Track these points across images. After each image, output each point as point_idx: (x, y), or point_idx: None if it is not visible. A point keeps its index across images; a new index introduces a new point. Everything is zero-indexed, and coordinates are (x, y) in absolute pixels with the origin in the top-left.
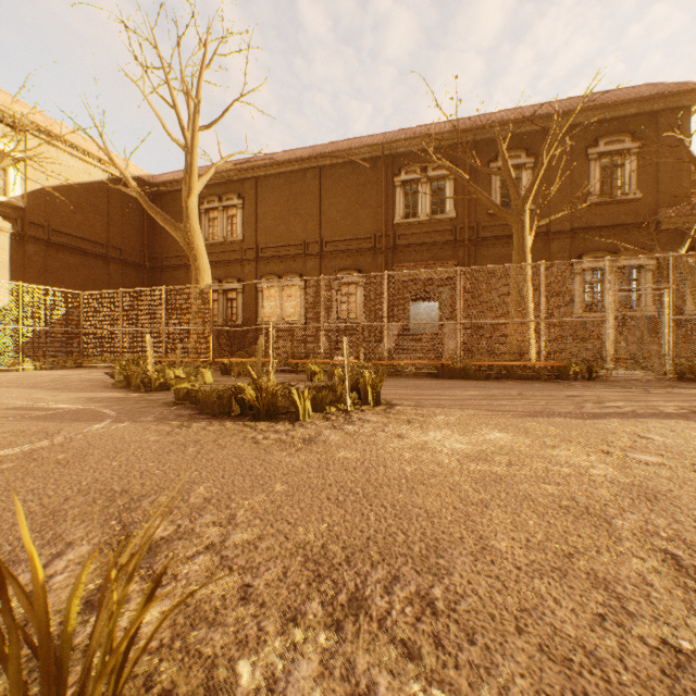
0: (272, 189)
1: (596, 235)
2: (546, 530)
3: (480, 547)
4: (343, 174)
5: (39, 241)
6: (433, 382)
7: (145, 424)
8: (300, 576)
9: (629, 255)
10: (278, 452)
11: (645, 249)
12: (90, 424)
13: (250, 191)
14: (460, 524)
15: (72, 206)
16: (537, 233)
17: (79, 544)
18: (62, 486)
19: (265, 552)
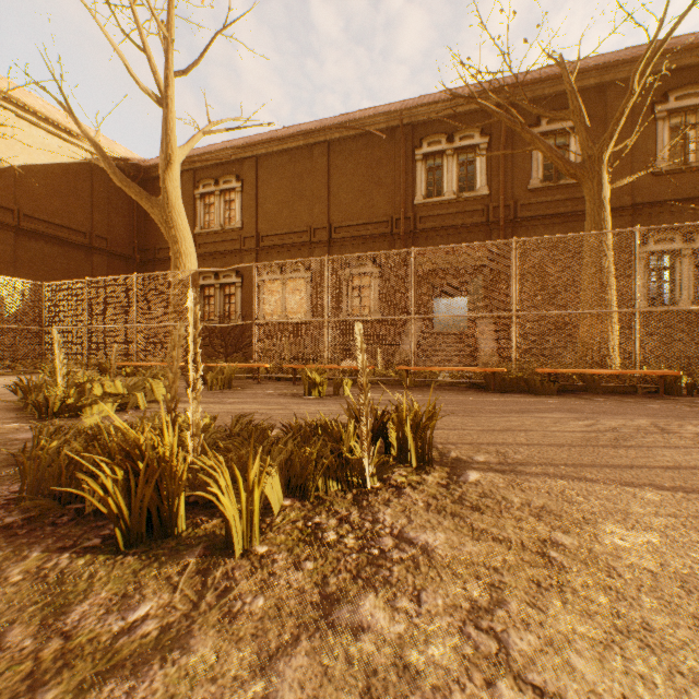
0: (274, 169)
1: (665, 211)
2: None
3: None
4: (354, 149)
5: (7, 227)
6: (486, 398)
7: None
8: None
9: None
10: None
11: None
12: None
13: (250, 172)
14: None
15: (48, 188)
16: None
17: None
18: None
19: None
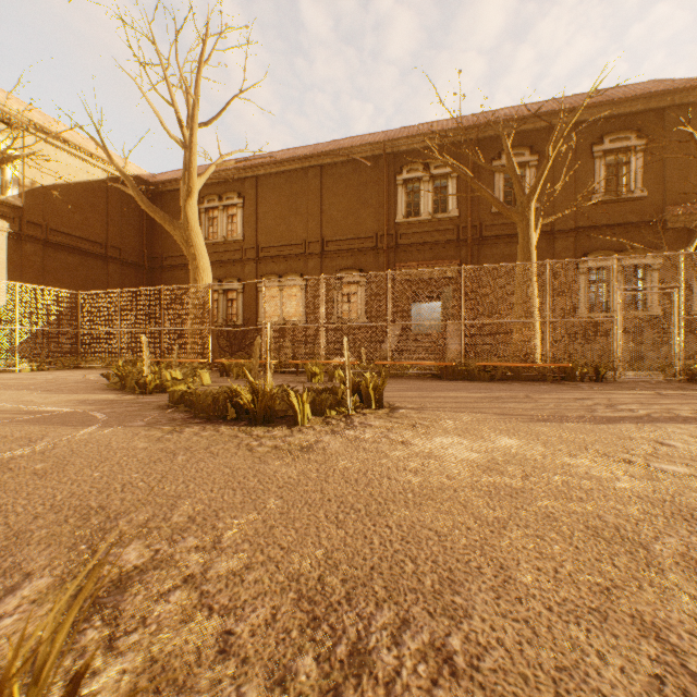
0: (272, 188)
1: (601, 234)
2: (575, 557)
3: (501, 580)
4: (344, 173)
5: (37, 241)
6: (436, 383)
7: (135, 429)
8: (292, 620)
9: (636, 253)
10: (274, 462)
11: (651, 248)
12: (77, 429)
13: (250, 190)
14: (476, 550)
15: (70, 205)
16: (541, 232)
17: (39, 575)
18: (34, 501)
19: (253, 587)
